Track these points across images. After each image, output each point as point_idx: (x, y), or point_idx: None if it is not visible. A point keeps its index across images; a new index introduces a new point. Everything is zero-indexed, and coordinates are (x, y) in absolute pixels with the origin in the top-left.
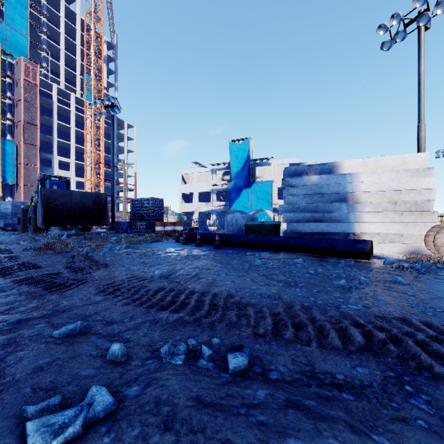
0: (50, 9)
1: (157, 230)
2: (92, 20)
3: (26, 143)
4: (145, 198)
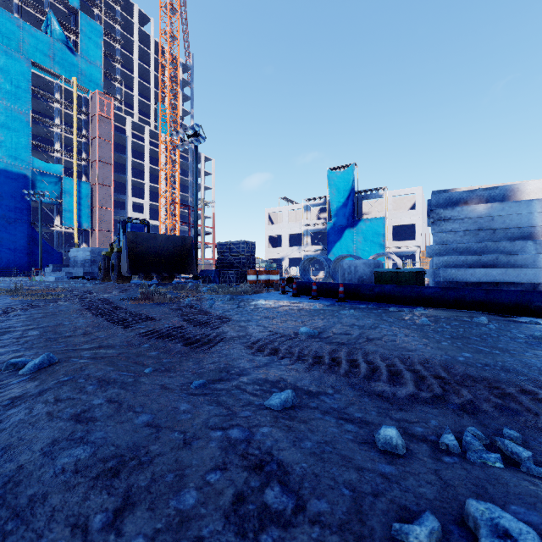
0: (124, 34)
1: (250, 280)
2: (168, 40)
3: (100, 184)
4: (234, 242)
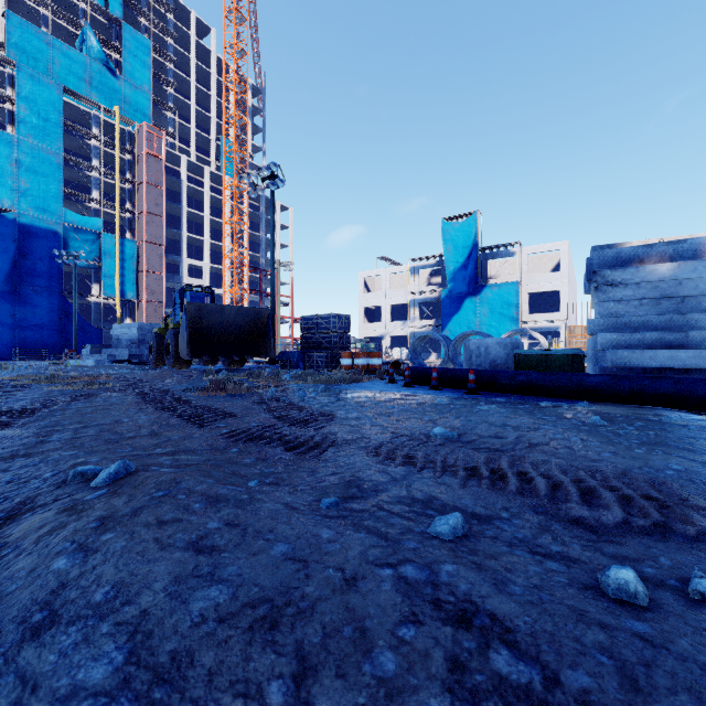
0: (178, 50)
1: (344, 365)
2: (234, 56)
3: (149, 242)
4: (323, 315)
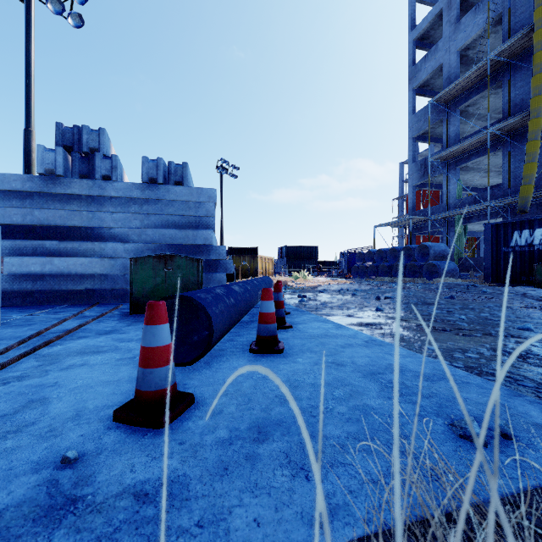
0: None
1: None
2: None
3: None
4: None
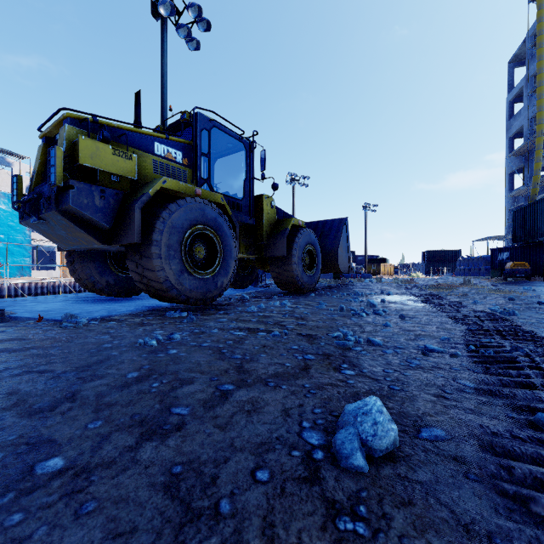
0: None
1: None
2: None
3: None
4: None
